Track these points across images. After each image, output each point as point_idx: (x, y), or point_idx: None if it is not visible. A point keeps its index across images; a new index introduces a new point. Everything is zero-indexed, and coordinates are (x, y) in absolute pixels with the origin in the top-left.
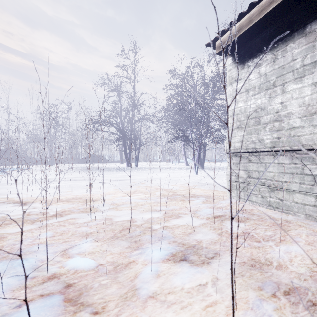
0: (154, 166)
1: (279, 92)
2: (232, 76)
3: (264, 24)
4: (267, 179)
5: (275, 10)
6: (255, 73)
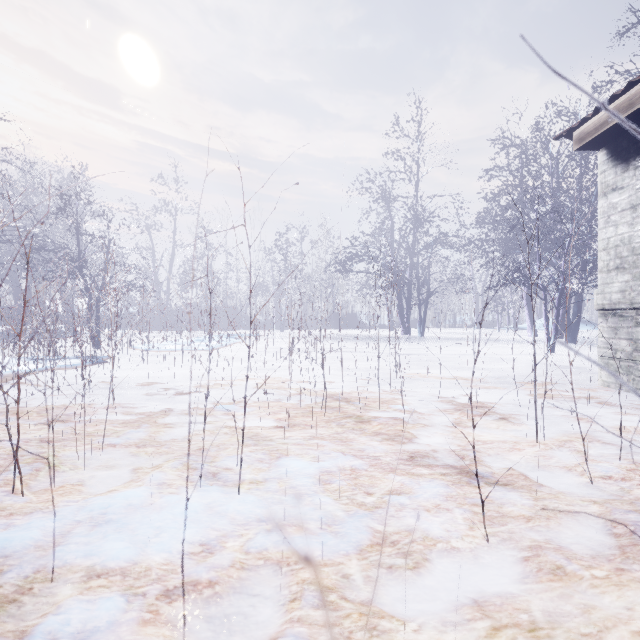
0: (457, 335)
1: None
2: (607, 181)
3: None
4: None
5: None
6: None
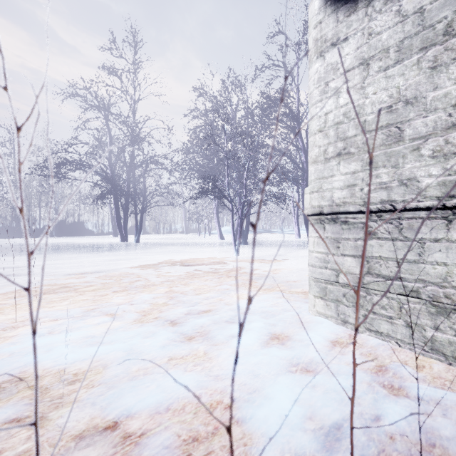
0: (169, 240)
1: None
2: (324, 35)
3: None
4: (427, 282)
5: None
6: (389, 13)
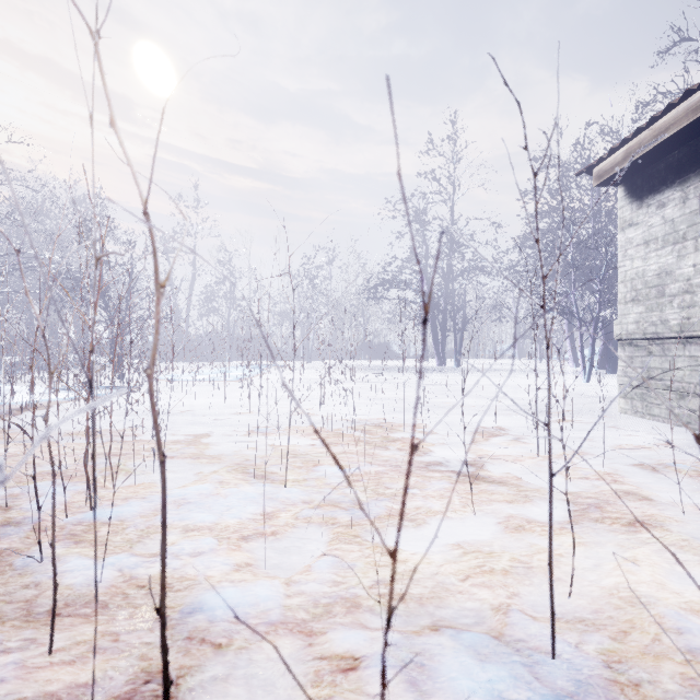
0: (495, 366)
1: (690, 250)
2: (624, 217)
3: (664, 149)
4: (674, 381)
5: (675, 137)
6: (658, 216)
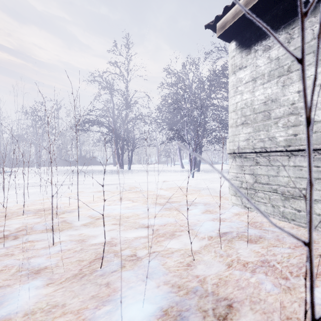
0: (148, 168)
1: (295, 79)
2: (236, 63)
3: None
4: (280, 185)
5: None
6: (265, 57)
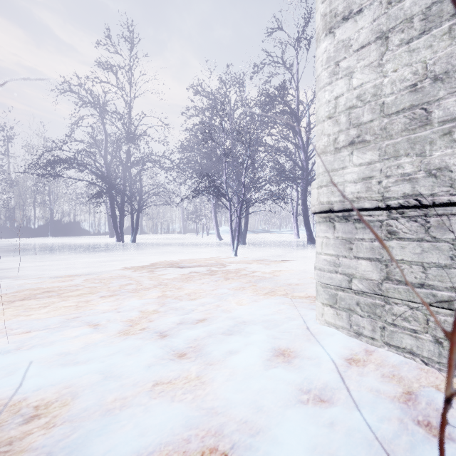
0: (166, 240)
1: None
2: (334, 8)
3: None
4: None
5: None
6: None
